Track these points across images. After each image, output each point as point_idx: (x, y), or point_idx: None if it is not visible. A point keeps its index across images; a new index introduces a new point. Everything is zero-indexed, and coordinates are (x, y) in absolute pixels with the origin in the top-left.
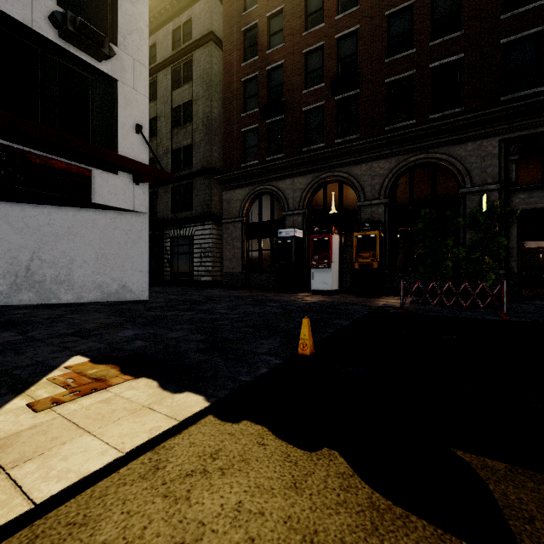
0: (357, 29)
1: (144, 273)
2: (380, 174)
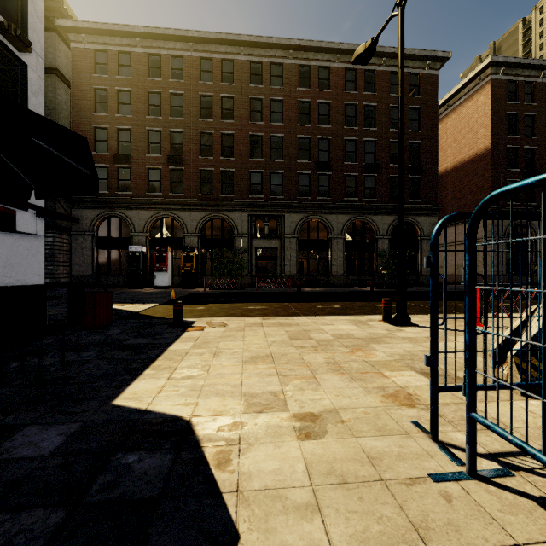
0: (183, 131)
1: (42, 276)
2: (196, 219)
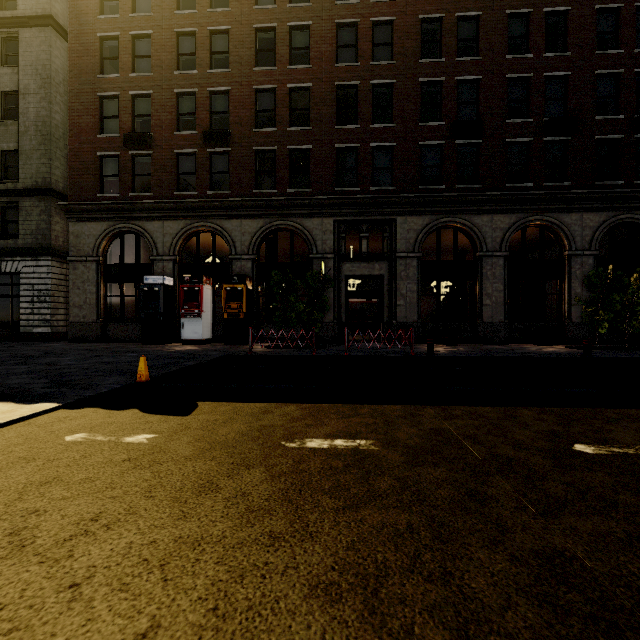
0: (229, 90)
1: None
2: (249, 232)
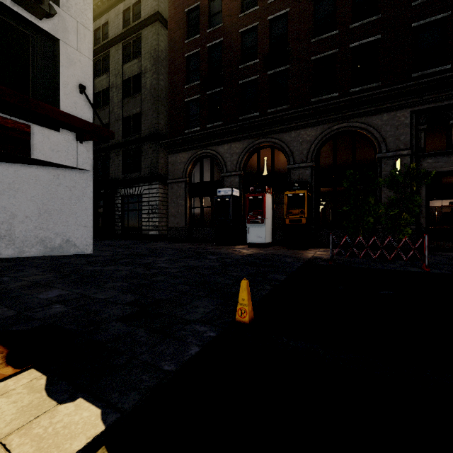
0: (287, 12)
1: (89, 228)
2: (307, 140)
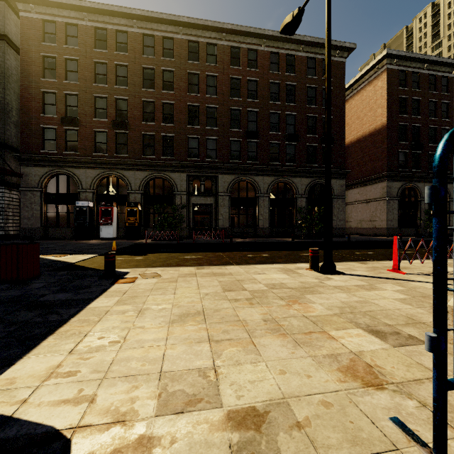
0: (127, 99)
1: None
2: (139, 178)
